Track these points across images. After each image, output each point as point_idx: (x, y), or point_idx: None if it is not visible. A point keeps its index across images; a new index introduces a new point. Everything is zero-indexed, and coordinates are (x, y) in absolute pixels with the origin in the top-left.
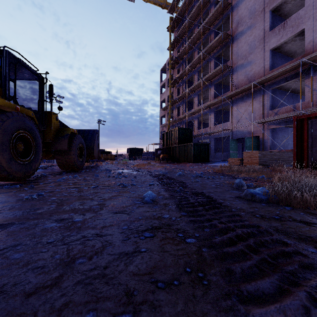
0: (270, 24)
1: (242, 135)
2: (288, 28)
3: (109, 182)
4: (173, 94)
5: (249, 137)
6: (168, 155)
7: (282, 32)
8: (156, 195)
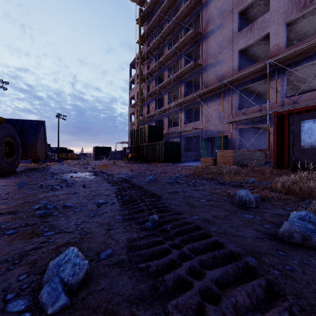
0: (238, 25)
1: (212, 134)
2: (255, 31)
3: (28, 198)
4: (143, 90)
5: (219, 137)
6: (137, 155)
7: (249, 34)
8: (87, 263)
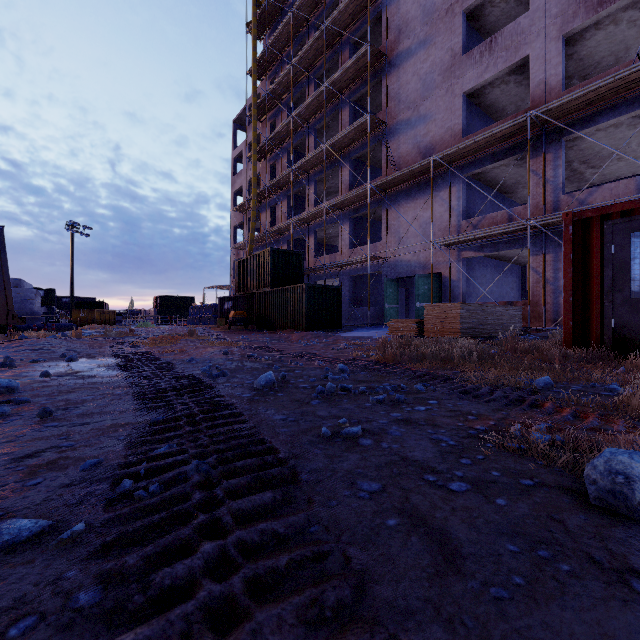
0: (464, 40)
1: (409, 271)
2: (499, 52)
3: None
4: (262, 177)
5: (423, 276)
6: (249, 313)
7: (487, 60)
8: None
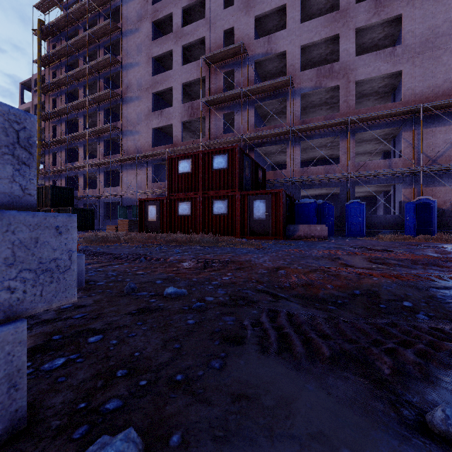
0: (153, 105)
1: (132, 202)
2: (164, 118)
3: None
4: (46, 131)
5: (136, 206)
6: None
7: (160, 118)
8: None
